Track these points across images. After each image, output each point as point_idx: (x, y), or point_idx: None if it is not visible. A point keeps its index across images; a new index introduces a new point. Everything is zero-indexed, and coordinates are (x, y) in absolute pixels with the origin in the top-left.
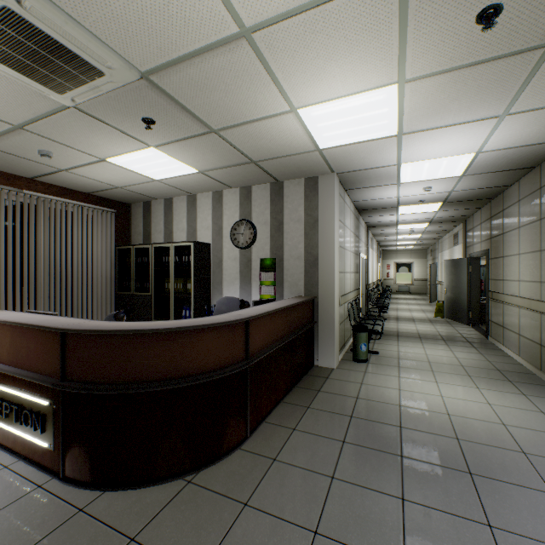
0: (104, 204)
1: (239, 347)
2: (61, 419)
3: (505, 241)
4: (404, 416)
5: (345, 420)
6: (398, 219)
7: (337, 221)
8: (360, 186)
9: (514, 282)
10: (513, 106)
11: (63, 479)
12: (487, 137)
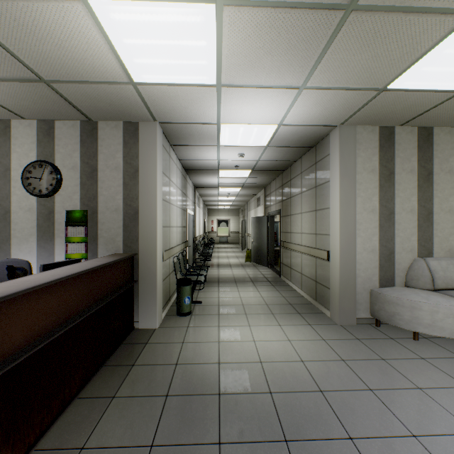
0: None
1: None
2: None
3: (292, 203)
4: (223, 377)
5: (159, 404)
6: (219, 182)
7: (161, 173)
8: (185, 143)
9: (298, 234)
10: (310, 80)
11: None
12: (288, 110)
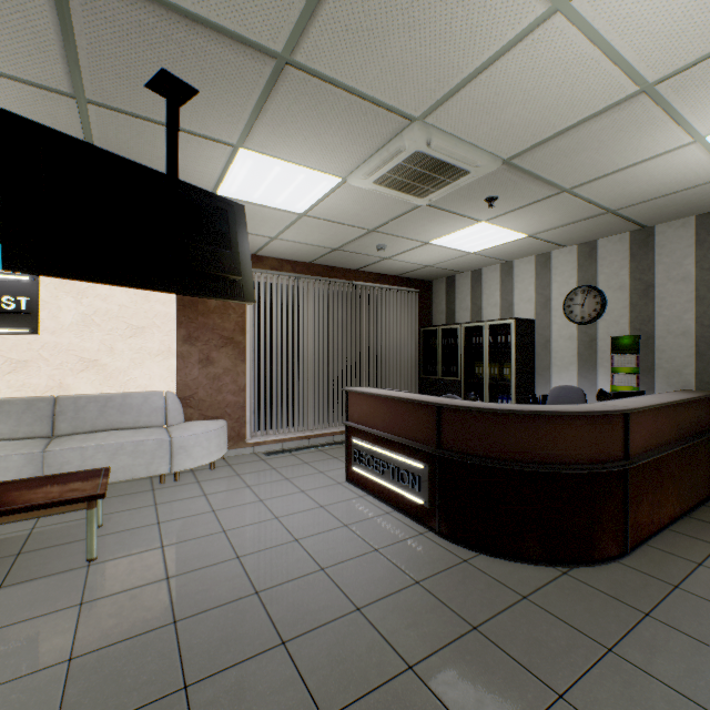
0: (408, 285)
1: (616, 442)
2: (437, 481)
3: None
4: None
5: None
6: None
7: None
8: None
9: None
10: None
11: (439, 533)
12: None
